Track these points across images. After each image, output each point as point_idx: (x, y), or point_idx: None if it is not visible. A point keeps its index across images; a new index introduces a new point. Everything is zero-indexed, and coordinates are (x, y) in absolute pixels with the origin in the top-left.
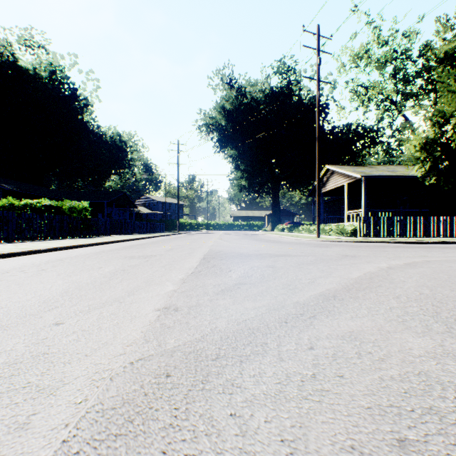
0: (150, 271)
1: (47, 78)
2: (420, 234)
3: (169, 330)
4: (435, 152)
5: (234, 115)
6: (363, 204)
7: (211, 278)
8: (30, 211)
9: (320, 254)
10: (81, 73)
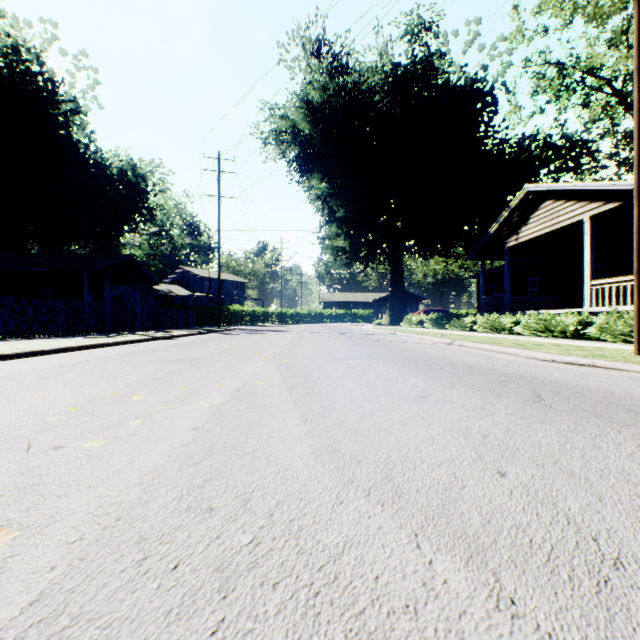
0: None
1: None
2: None
3: None
4: None
5: (327, 111)
6: None
7: None
8: None
9: None
10: (65, 55)
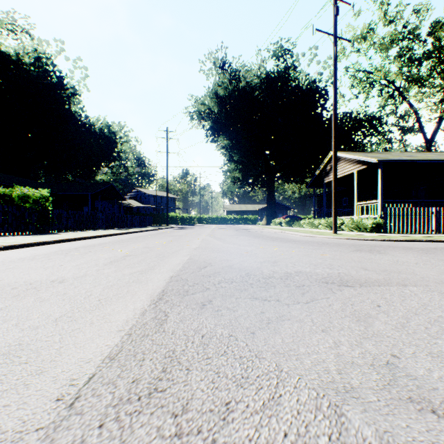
0: None
1: (31, 64)
2: None
3: None
4: None
5: (228, 101)
6: (378, 193)
7: None
8: None
9: (417, 276)
10: (68, 60)
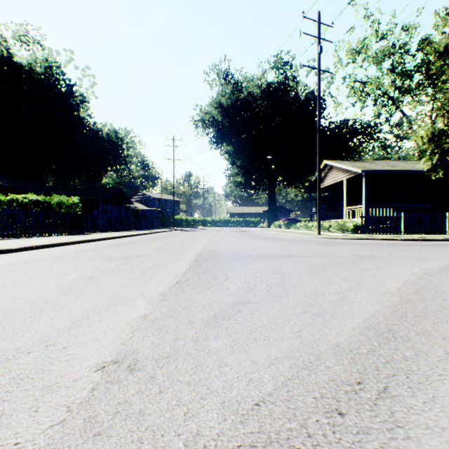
0: (124, 279)
1: (42, 74)
2: (425, 231)
3: (95, 446)
4: (444, 144)
5: (231, 111)
6: (363, 199)
7: (201, 292)
8: (17, 206)
9: (331, 254)
10: (77, 69)
